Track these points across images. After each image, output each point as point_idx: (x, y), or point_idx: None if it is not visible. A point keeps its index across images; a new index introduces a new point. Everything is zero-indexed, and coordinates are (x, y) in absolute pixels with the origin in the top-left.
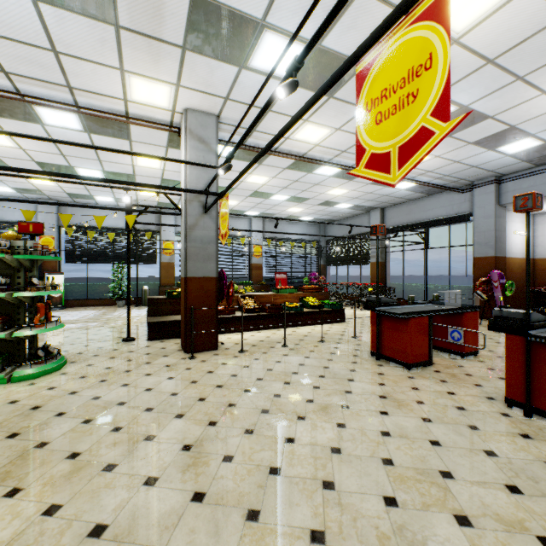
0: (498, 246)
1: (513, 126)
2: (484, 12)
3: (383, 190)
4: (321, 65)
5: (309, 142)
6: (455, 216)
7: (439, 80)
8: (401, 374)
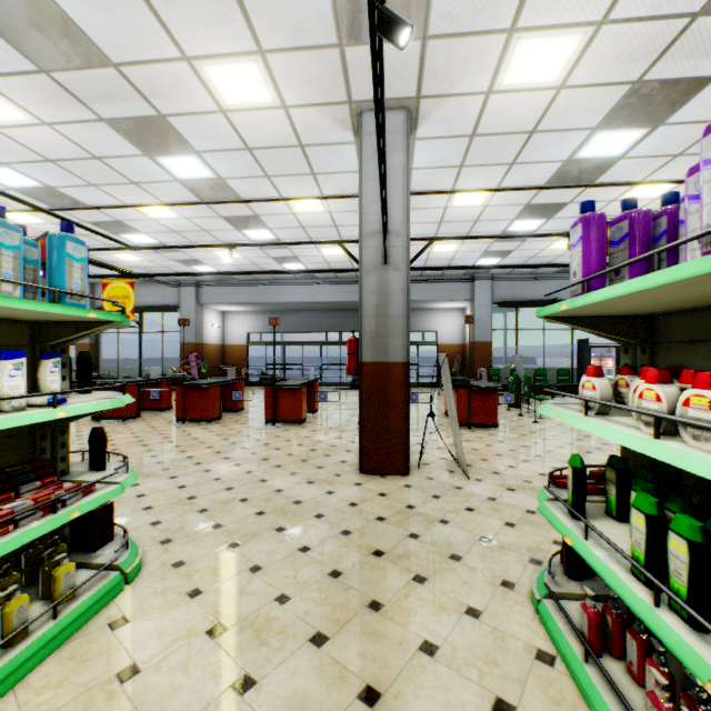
0: (198, 334)
1: (197, 259)
2: (167, 217)
3: (96, 270)
4: (51, 194)
5: (14, 220)
6: (167, 306)
7: (133, 304)
8: (119, 424)
